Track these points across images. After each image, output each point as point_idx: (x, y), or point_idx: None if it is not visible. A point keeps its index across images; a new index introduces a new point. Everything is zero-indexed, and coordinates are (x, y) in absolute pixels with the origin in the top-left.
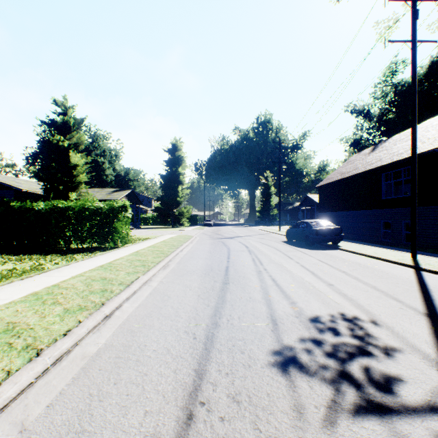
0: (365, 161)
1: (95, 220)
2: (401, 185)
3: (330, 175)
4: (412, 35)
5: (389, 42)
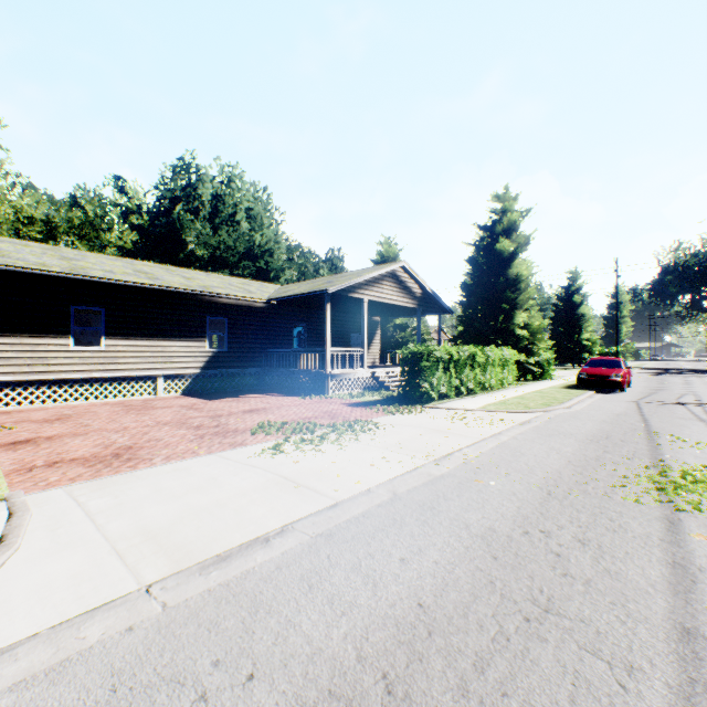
0: None
1: (608, 355)
2: None
3: None
4: None
5: None
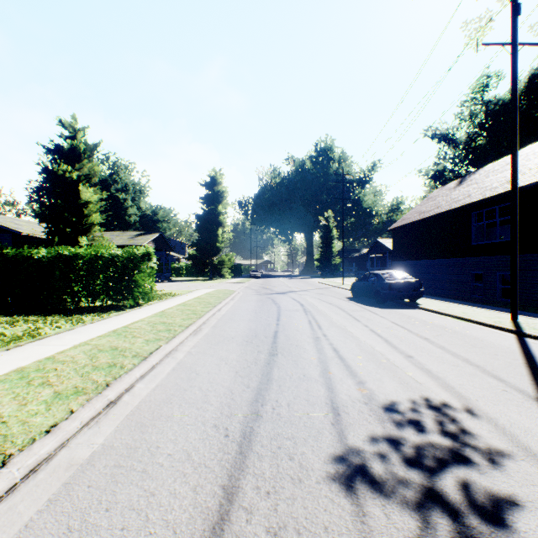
0: (449, 198)
1: (110, 272)
2: (494, 227)
3: (406, 215)
4: (512, 37)
5: (483, 44)
